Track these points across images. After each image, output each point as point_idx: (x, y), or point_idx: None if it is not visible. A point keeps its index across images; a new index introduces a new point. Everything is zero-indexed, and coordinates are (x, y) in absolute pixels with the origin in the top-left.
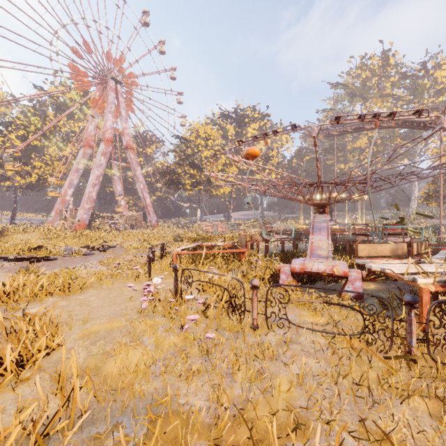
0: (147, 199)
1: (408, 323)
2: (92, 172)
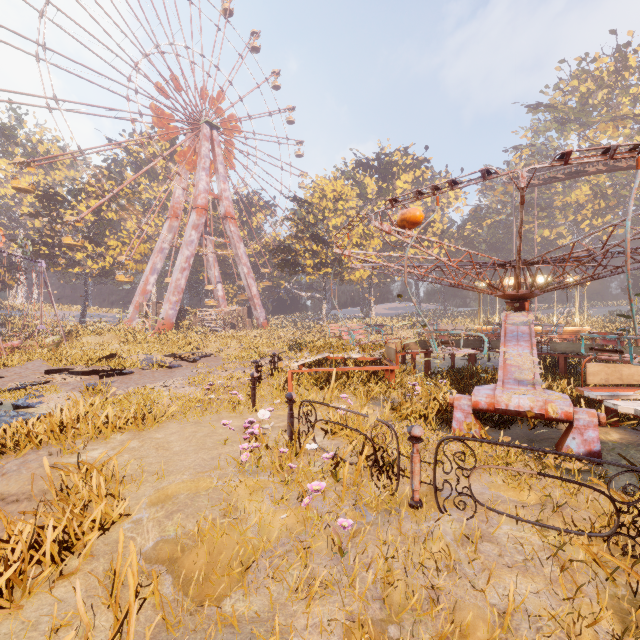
0: (253, 288)
1: None
2: (180, 252)
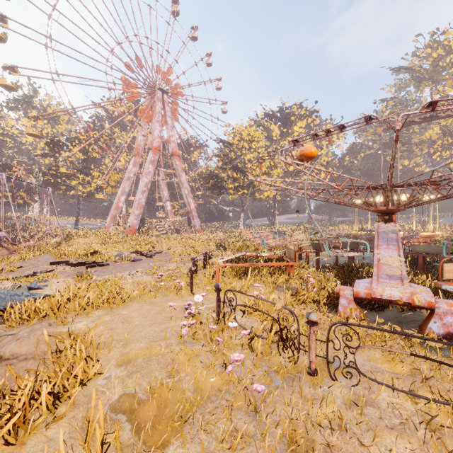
0: (191, 204)
1: None
2: (141, 180)
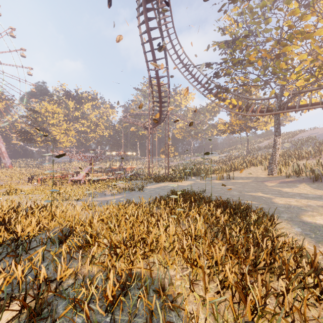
0: (2, 148)
1: (78, 183)
2: None
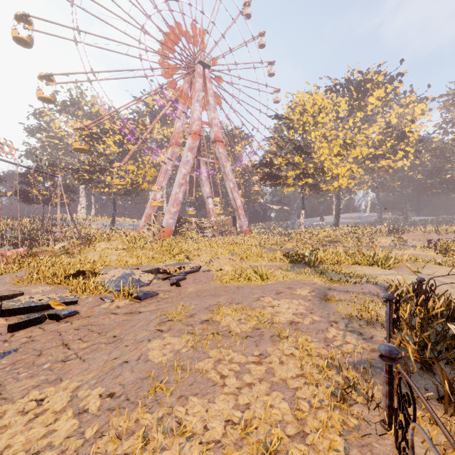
0: (237, 200)
1: None
2: (178, 171)
